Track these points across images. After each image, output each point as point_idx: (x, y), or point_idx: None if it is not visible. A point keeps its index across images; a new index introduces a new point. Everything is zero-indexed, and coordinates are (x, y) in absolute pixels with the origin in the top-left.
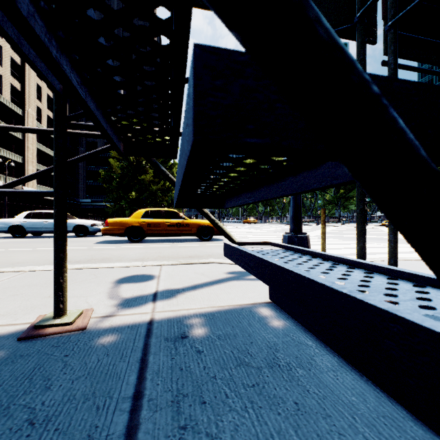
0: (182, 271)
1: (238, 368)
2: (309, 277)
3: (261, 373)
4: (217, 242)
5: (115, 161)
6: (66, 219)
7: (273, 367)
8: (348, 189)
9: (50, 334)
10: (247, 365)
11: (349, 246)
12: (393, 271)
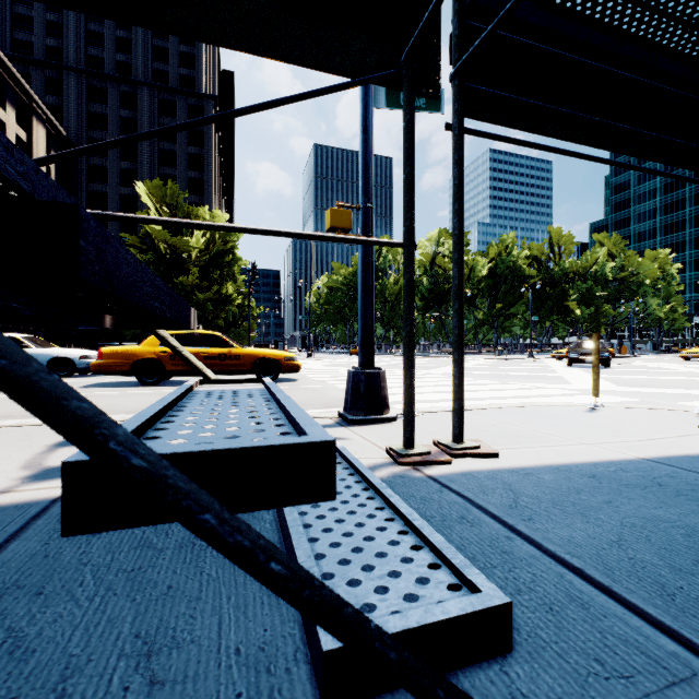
0: None
1: (133, 551)
2: (134, 416)
3: (159, 555)
4: (285, 383)
5: (137, 251)
6: None
7: (185, 547)
8: (508, 303)
9: None
10: (149, 547)
11: (478, 388)
12: (285, 410)
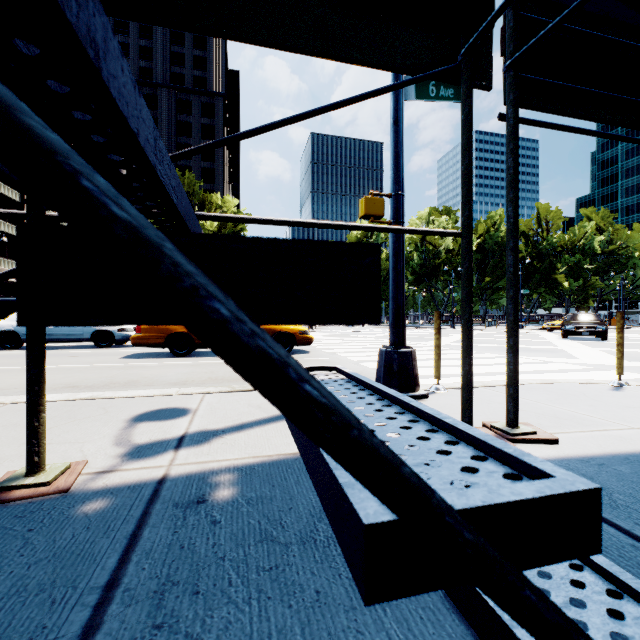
0: (232, 402)
1: (260, 544)
2: None
3: (287, 552)
4: (300, 355)
5: None
6: (44, 338)
7: (307, 543)
8: (496, 276)
9: (16, 499)
10: (272, 540)
11: (485, 361)
12: (437, 420)
